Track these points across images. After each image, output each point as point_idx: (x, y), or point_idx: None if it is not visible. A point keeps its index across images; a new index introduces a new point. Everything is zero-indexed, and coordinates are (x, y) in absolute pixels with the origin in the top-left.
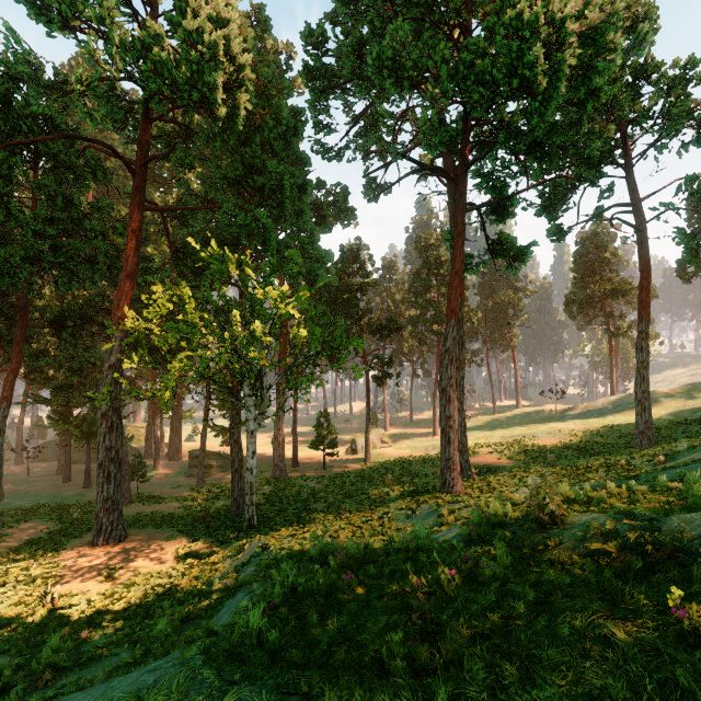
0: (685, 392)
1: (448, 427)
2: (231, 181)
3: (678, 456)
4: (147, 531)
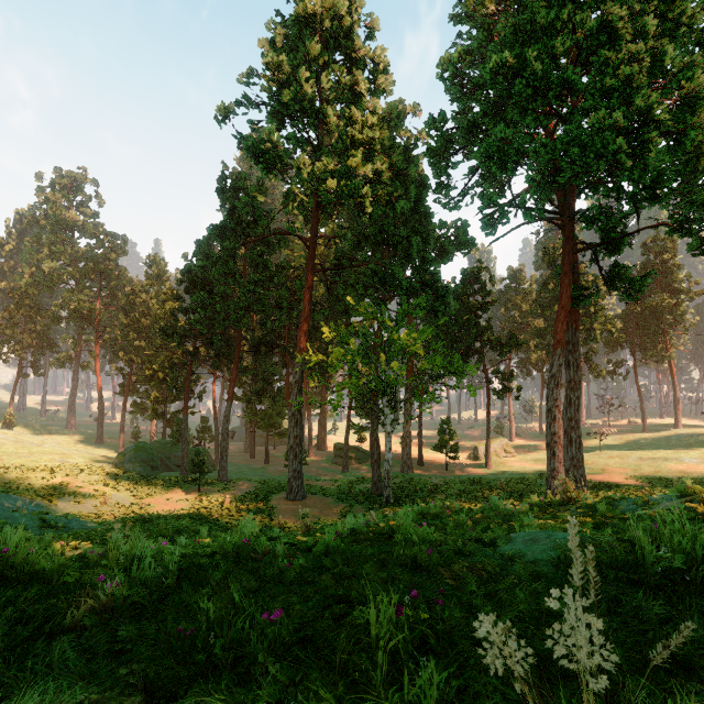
0: None
1: (553, 442)
2: (372, 243)
3: None
4: (317, 496)
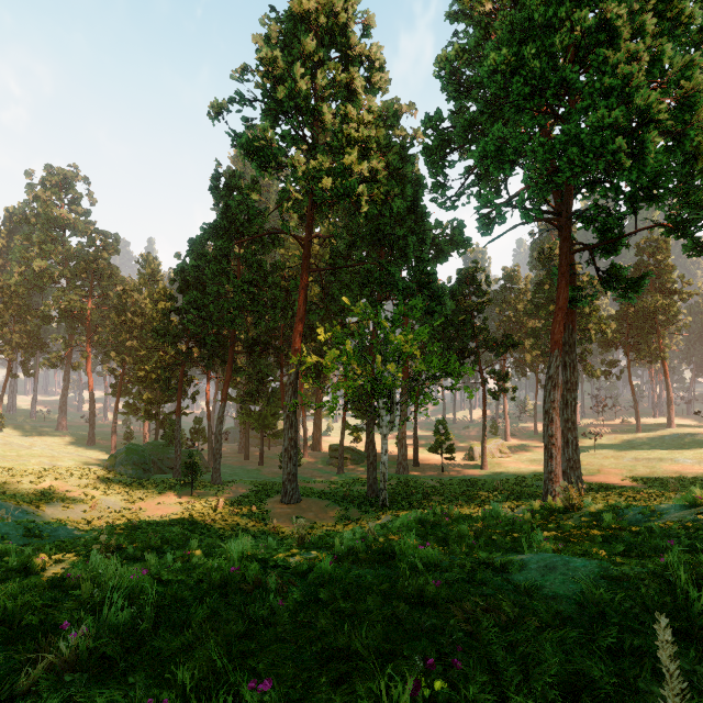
0: None
1: (550, 444)
2: (368, 242)
3: None
4: (312, 499)
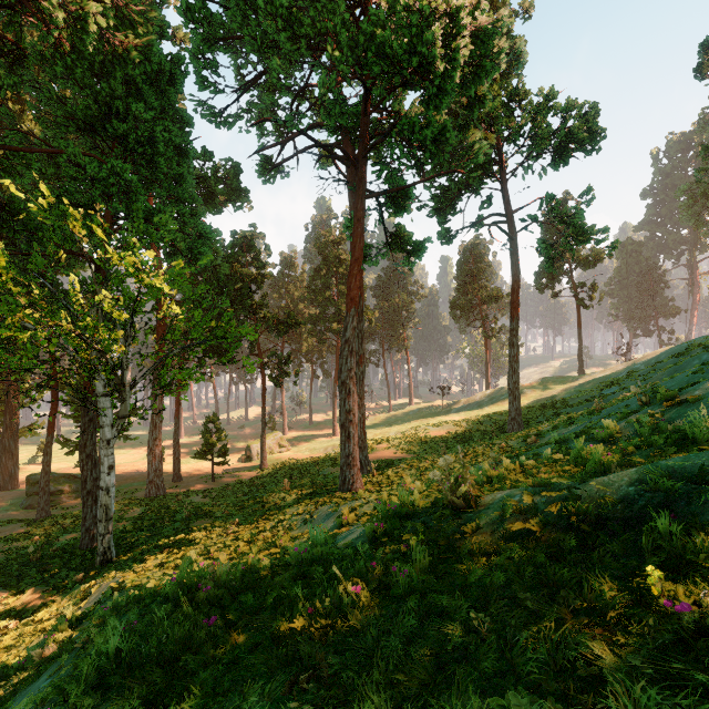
0: (540, 385)
1: (348, 422)
2: (81, 124)
3: (546, 435)
4: None
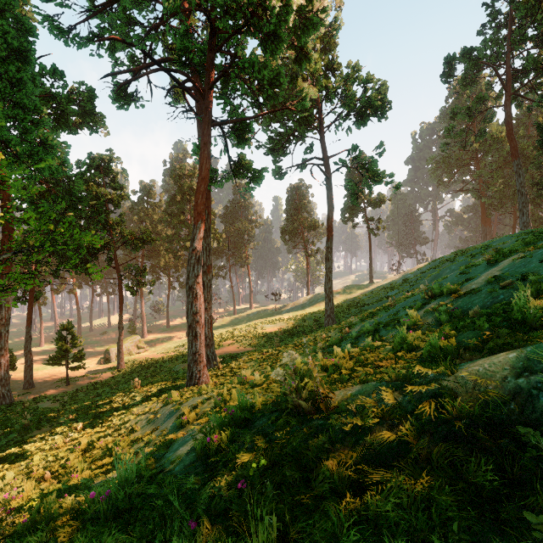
0: (345, 290)
1: (195, 323)
2: None
3: (355, 326)
4: None
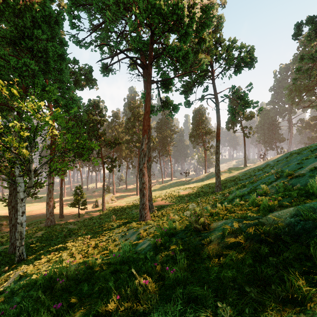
0: (228, 171)
1: (143, 188)
2: (9, 40)
3: (233, 192)
4: None
